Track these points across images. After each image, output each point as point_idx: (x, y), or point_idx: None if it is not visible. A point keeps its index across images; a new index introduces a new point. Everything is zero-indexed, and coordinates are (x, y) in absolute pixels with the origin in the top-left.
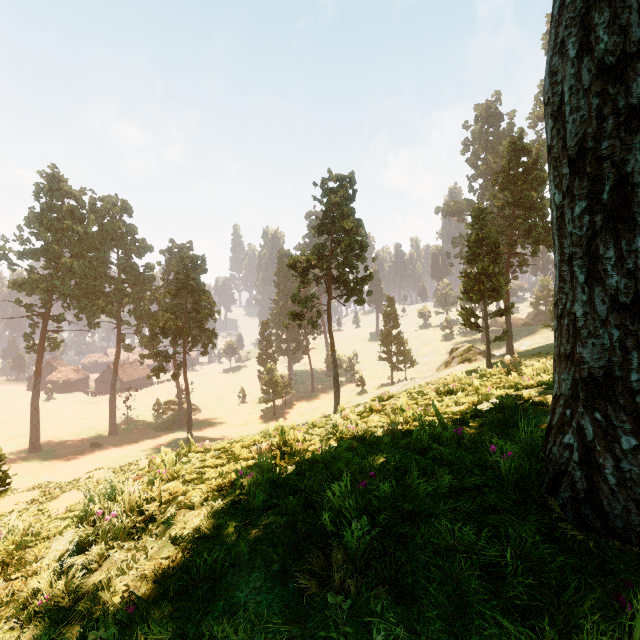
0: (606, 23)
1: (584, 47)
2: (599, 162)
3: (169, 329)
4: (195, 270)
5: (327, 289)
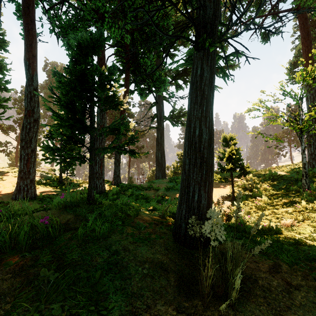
0: None
1: None
2: None
3: None
4: None
5: (290, 144)
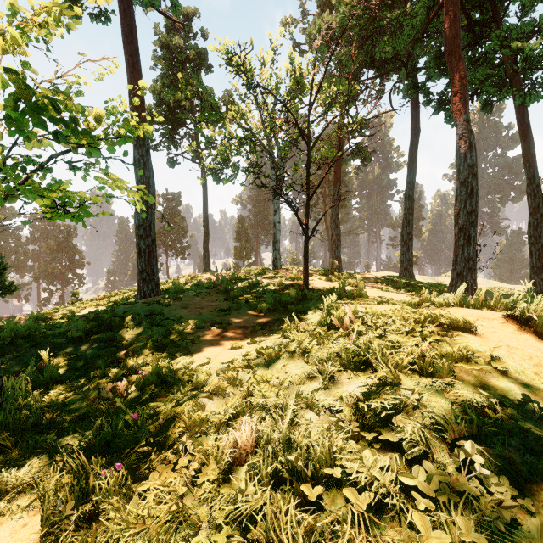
0: (205, 245)
1: (204, 246)
2: (205, 254)
3: (53, 274)
4: (68, 235)
5: (166, 252)
